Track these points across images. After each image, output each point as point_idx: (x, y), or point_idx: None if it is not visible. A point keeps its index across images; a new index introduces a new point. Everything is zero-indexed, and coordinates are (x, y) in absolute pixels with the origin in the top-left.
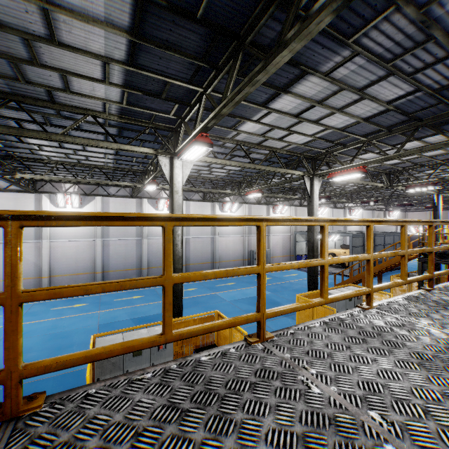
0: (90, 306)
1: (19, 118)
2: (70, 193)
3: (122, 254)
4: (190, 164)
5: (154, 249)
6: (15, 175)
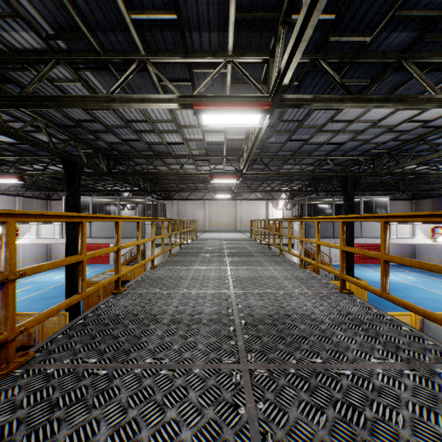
0: None
1: None
2: None
3: None
4: None
5: None
6: None
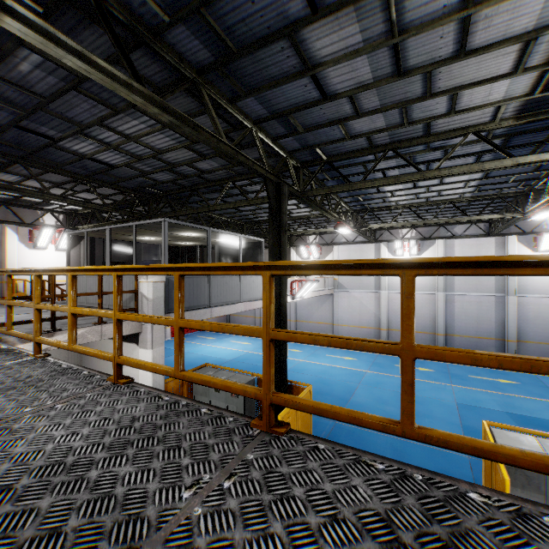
0: (437, 374)
1: (385, 167)
2: (408, 239)
3: (472, 315)
4: None
5: (529, 313)
6: (367, 227)
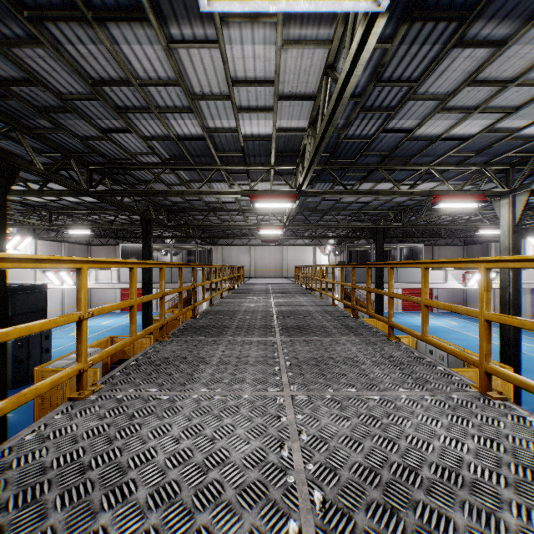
0: None
1: None
2: None
3: None
4: (523, 196)
5: None
6: (532, 223)
